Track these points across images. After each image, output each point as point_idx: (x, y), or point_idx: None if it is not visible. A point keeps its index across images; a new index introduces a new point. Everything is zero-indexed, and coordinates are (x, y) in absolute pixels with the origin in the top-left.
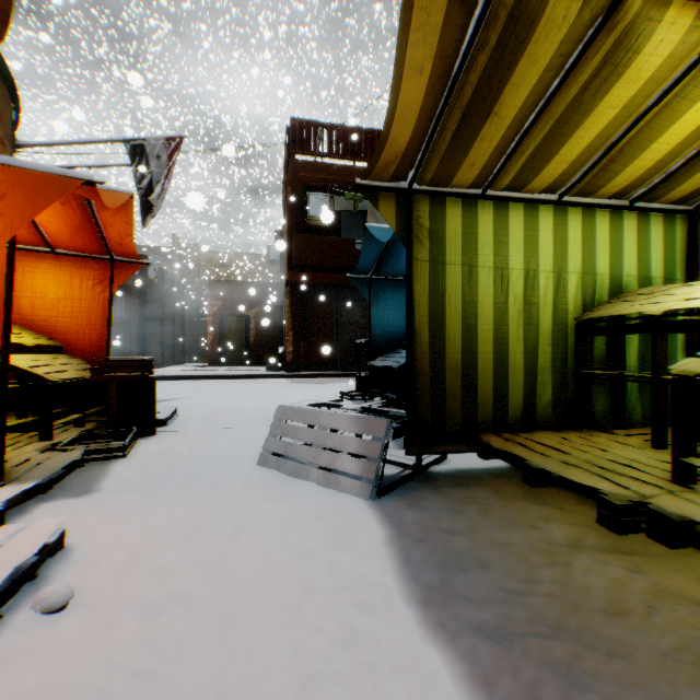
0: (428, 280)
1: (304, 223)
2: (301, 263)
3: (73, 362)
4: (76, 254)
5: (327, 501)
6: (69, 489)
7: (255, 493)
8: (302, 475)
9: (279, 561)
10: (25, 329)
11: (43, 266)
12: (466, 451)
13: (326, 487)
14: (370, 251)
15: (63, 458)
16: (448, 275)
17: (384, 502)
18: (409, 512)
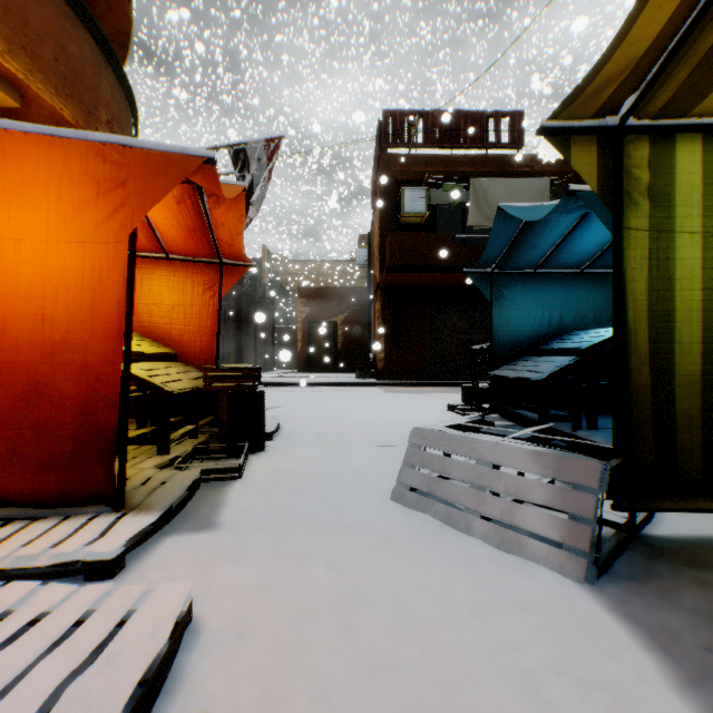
0: (645, 258)
1: (397, 221)
2: (396, 263)
3: (185, 370)
4: (187, 259)
5: (517, 577)
6: (187, 519)
7: (407, 551)
8: (459, 525)
9: (504, 707)
10: (142, 337)
11: (157, 273)
12: (710, 510)
13: (502, 549)
14: (499, 237)
15: (180, 480)
16: (678, 248)
17: (611, 590)
18: (671, 618)
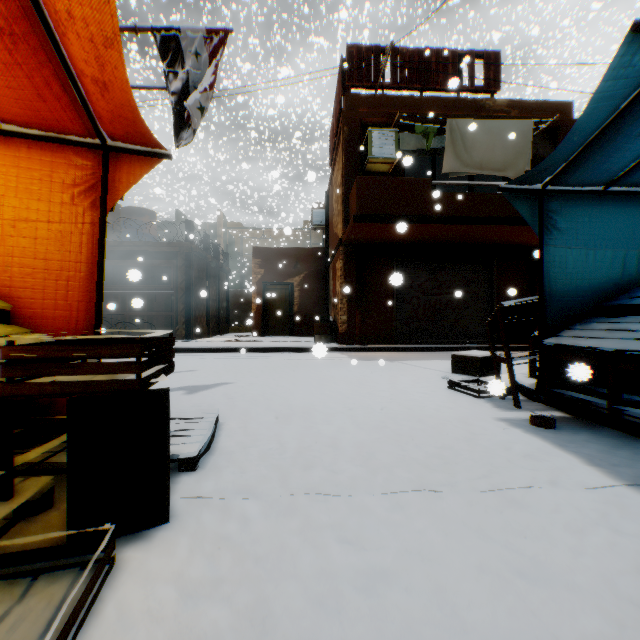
0: None
1: (362, 170)
2: (364, 211)
3: (5, 343)
4: (37, 135)
5: None
6: None
7: None
8: None
9: None
10: None
11: None
12: None
13: None
14: (598, 108)
15: None
16: None
17: None
18: None
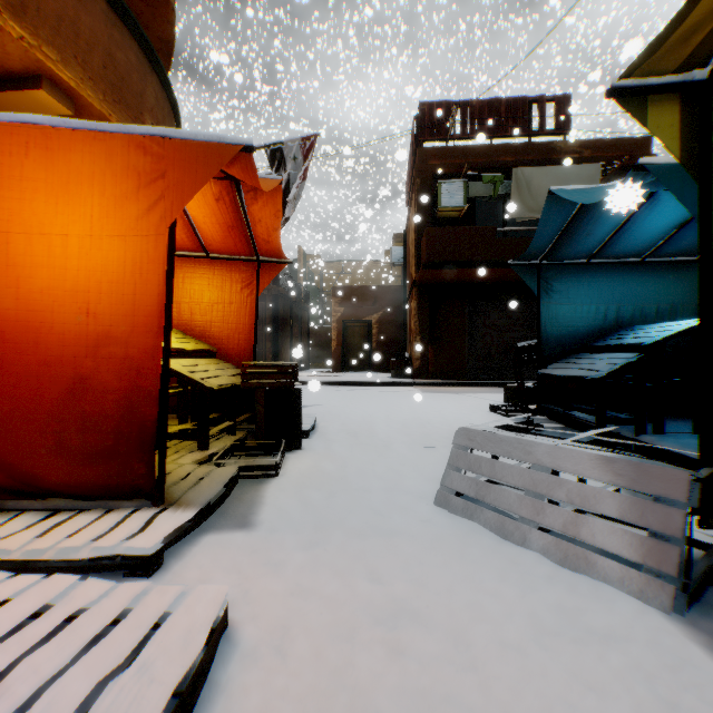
0: None
1: (434, 216)
2: (433, 259)
3: (224, 367)
4: (225, 257)
5: (587, 600)
6: (225, 517)
7: (456, 562)
8: (513, 536)
9: None
10: (184, 334)
11: (198, 271)
12: None
13: (565, 566)
14: (549, 225)
15: (218, 476)
16: None
17: (706, 624)
18: None
